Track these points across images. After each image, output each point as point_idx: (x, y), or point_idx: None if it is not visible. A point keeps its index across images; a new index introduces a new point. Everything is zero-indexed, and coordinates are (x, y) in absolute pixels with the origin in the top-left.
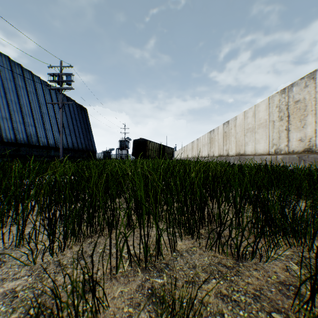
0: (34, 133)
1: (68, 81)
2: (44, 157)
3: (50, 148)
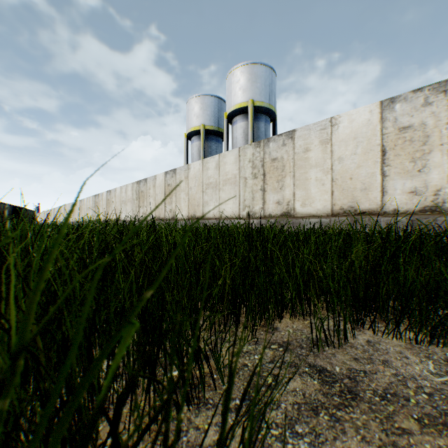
0: None
1: None
2: None
3: None
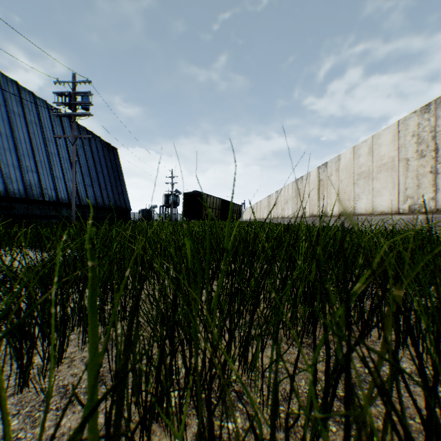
0: (35, 182)
1: (84, 103)
2: (52, 218)
3: (61, 205)
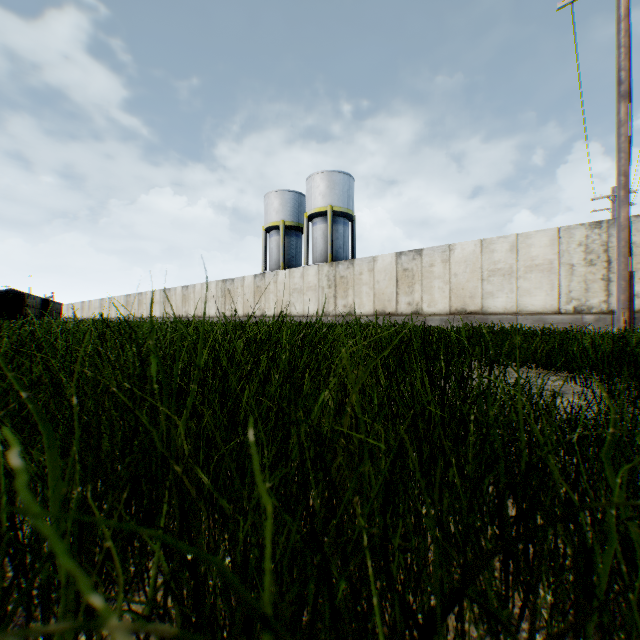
0: None
1: None
2: None
3: None
